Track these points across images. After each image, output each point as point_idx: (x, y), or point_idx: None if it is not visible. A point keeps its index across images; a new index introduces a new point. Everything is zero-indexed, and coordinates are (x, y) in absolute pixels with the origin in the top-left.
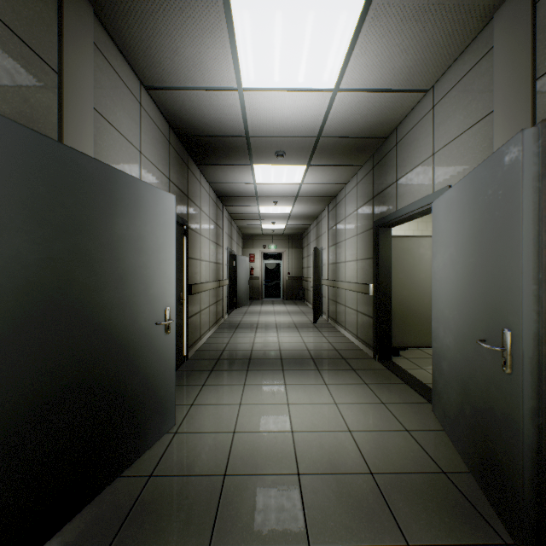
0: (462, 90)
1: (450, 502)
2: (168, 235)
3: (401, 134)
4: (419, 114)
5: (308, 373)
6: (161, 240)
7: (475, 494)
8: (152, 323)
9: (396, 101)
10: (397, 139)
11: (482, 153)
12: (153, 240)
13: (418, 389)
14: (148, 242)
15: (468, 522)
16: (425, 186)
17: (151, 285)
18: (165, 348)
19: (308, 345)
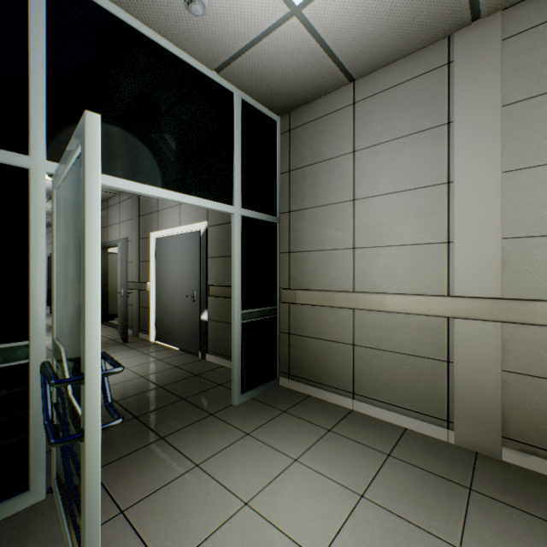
0: (128, 204)
1: (110, 343)
2: None
3: (110, 204)
4: (116, 201)
5: (50, 332)
6: None
7: (120, 340)
8: None
9: (104, 193)
10: (108, 205)
11: (132, 231)
12: None
13: (116, 327)
14: None
15: (114, 344)
16: (118, 235)
17: None
18: None
19: (48, 324)
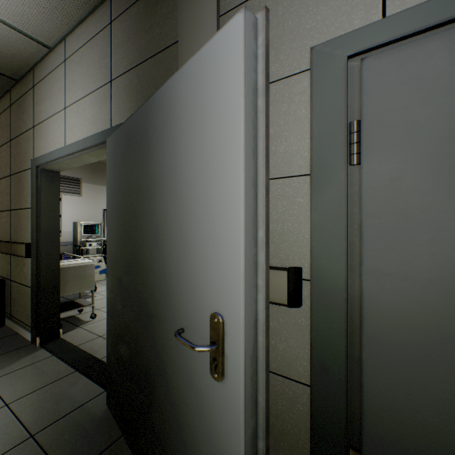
0: None
1: None
2: (222, 136)
3: None
4: None
5: None
6: (205, 156)
7: None
8: (189, 325)
9: None
10: None
11: None
12: (190, 165)
13: None
14: (184, 173)
15: None
16: None
17: (187, 252)
18: (213, 405)
19: None
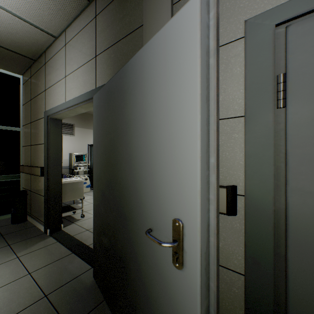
0: None
1: None
2: (181, 88)
3: None
4: None
5: None
6: (168, 103)
7: None
8: (154, 226)
9: None
10: None
11: None
12: (155, 111)
13: None
14: (150, 117)
15: None
16: None
17: (153, 173)
18: (174, 286)
19: None
